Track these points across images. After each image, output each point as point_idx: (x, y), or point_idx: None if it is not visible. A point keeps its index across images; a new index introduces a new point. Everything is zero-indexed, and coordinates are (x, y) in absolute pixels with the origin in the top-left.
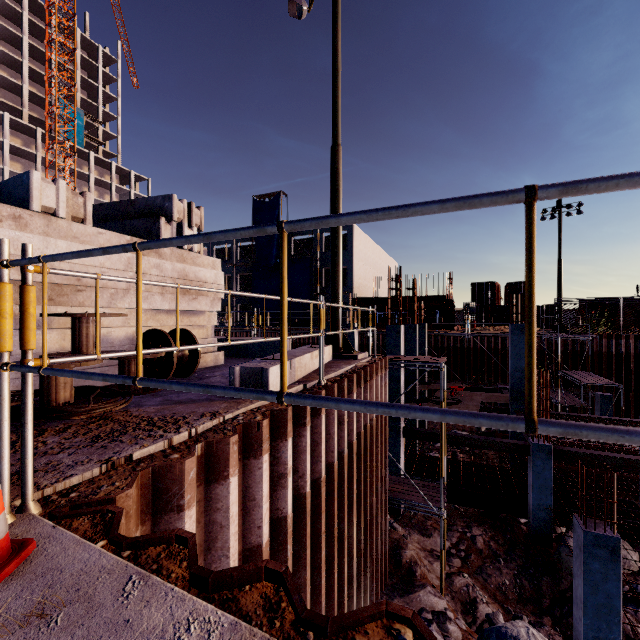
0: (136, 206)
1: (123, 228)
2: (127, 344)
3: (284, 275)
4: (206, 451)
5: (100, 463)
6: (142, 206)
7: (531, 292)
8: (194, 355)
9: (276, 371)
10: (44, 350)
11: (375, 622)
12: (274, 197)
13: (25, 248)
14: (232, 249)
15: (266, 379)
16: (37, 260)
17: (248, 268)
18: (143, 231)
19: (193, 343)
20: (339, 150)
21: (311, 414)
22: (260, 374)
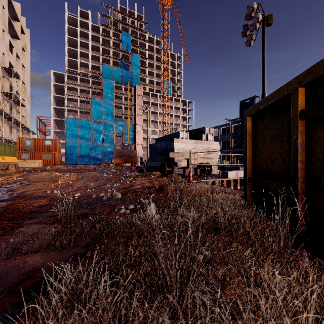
0: (196, 130)
1: (193, 137)
2: (195, 166)
3: (216, 155)
4: (212, 182)
5: (197, 180)
6: (197, 130)
7: (231, 156)
8: (210, 169)
9: (230, 173)
10: (194, 162)
11: (226, 188)
12: (251, 99)
13: (191, 151)
14: (229, 128)
15: (227, 174)
16: (194, 153)
17: (237, 136)
18: (198, 137)
19: (210, 166)
20: (265, 95)
21: (240, 185)
22: (226, 173)
